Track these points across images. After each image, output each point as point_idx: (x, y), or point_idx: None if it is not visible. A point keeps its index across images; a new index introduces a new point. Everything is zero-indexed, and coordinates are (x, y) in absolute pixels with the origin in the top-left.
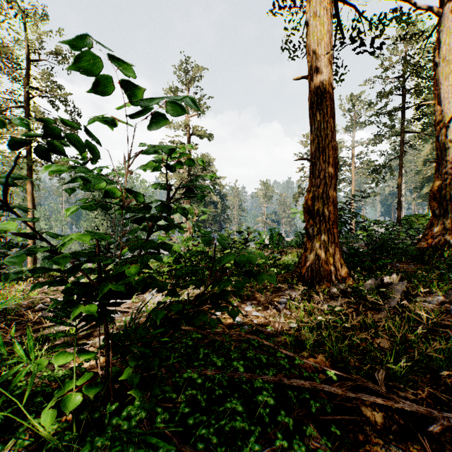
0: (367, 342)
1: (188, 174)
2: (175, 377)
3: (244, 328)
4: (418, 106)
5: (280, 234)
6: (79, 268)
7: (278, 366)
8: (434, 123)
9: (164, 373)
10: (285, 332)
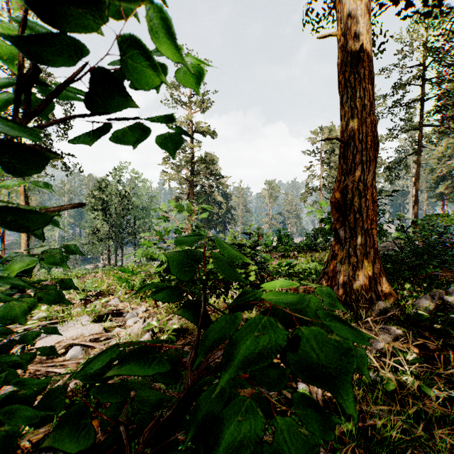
0: None
1: (191, 172)
2: None
3: None
4: (438, 98)
5: (288, 235)
6: None
7: None
8: None
9: None
10: (329, 398)
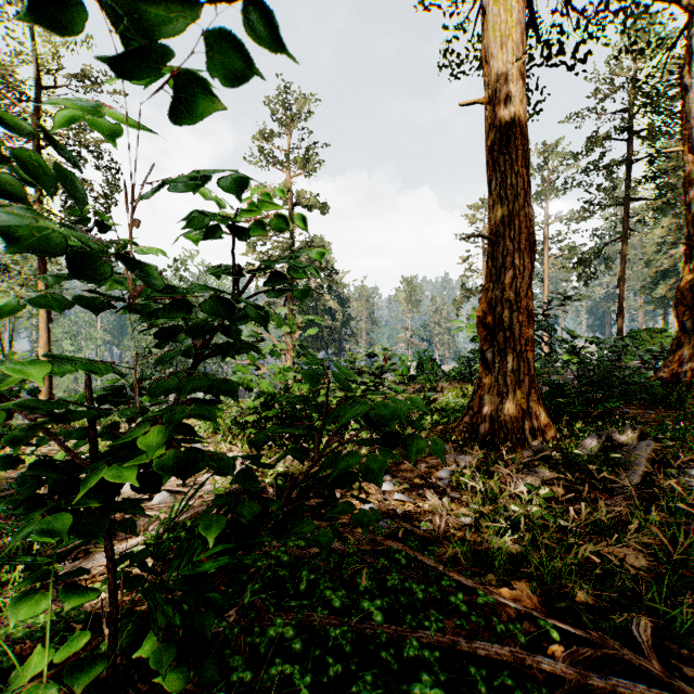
0: (602, 556)
1: None
2: (252, 634)
3: (381, 526)
4: (651, 159)
5: (433, 359)
6: (23, 441)
7: (445, 603)
8: (683, 183)
9: (235, 620)
10: (453, 534)
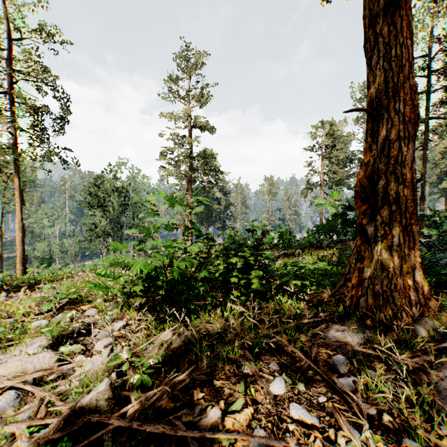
0: None
1: (190, 168)
2: None
3: None
4: None
5: (290, 232)
6: None
7: None
8: None
9: None
10: None
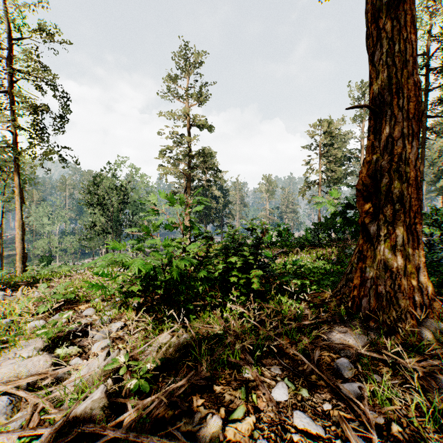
0: None
1: (189, 166)
2: None
3: None
4: None
5: (288, 230)
6: None
7: None
8: None
9: None
10: None
